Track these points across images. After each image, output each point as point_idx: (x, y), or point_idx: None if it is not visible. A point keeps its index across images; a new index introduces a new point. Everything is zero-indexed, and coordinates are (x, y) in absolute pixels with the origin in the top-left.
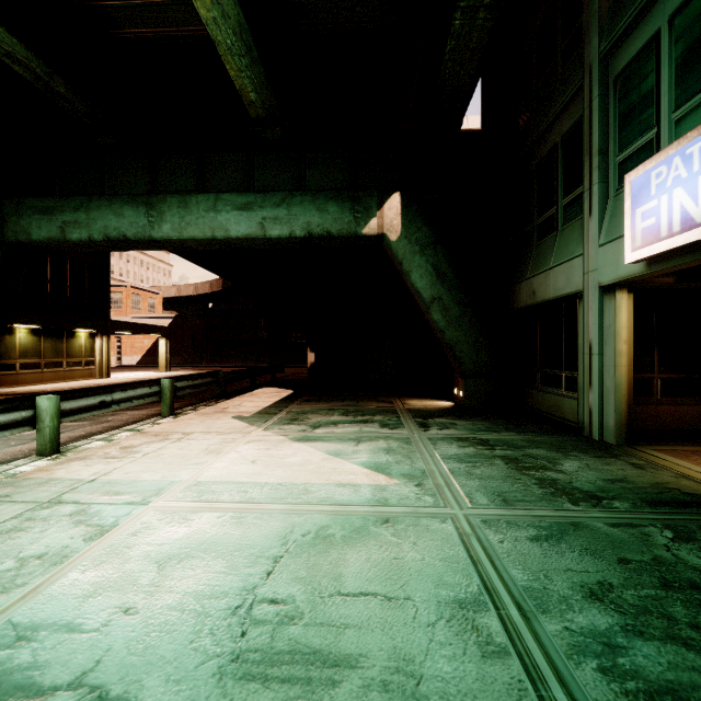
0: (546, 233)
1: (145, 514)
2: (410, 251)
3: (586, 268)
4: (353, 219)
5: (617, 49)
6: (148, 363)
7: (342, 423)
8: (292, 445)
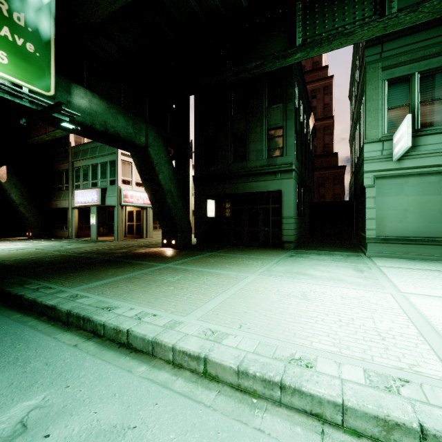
0: (60, 190)
1: None
2: (11, 186)
3: (69, 203)
4: None
5: (75, 162)
6: None
7: None
8: None
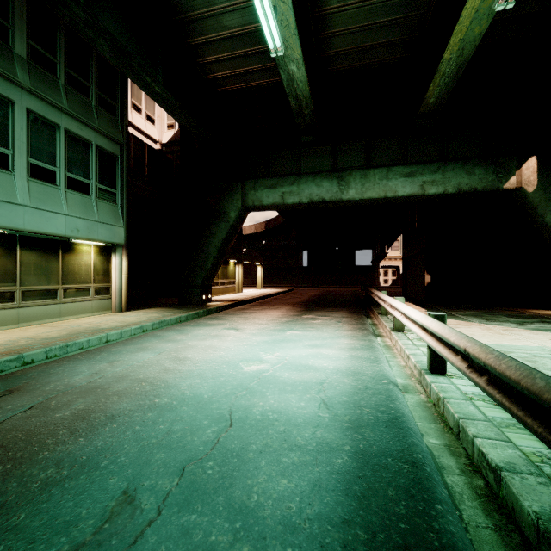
0: None
1: None
2: (544, 199)
3: None
4: (495, 178)
5: None
6: None
7: (530, 322)
8: (543, 332)
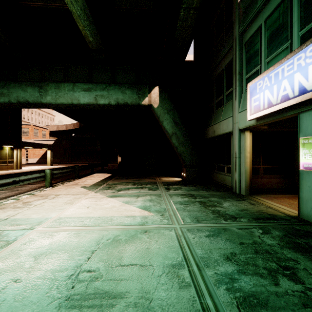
0: (219, 106)
1: (31, 234)
2: (163, 112)
3: (234, 122)
4: (137, 97)
5: (245, 31)
6: (42, 162)
7: (131, 188)
8: (107, 199)
